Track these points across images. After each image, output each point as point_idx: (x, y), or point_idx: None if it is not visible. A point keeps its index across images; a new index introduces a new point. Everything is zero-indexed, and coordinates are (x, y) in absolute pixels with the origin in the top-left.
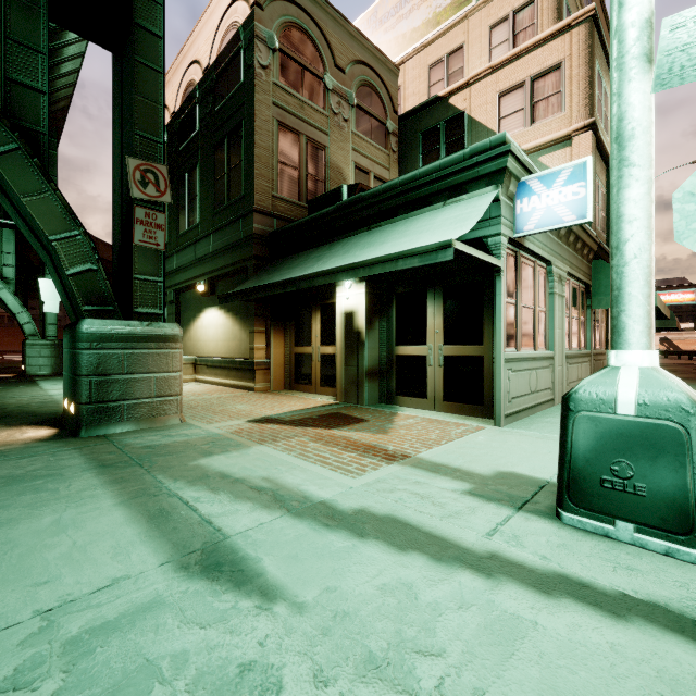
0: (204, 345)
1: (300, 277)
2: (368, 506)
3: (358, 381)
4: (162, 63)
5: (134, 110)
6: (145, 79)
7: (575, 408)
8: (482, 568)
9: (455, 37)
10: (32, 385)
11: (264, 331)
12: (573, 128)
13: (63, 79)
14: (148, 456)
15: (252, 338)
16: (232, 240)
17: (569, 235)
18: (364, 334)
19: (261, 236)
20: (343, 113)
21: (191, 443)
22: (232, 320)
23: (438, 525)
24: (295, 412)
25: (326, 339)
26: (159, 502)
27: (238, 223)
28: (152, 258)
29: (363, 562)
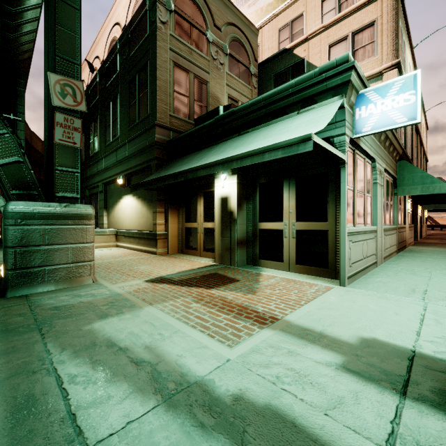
0: (123, 221)
1: (187, 170)
2: (245, 389)
3: (231, 248)
4: (79, 2)
5: (55, 37)
6: (64, 13)
7: None
8: None
9: (297, 8)
10: (0, 249)
11: (163, 211)
12: (384, 67)
13: (25, 37)
14: (51, 318)
15: (155, 217)
16: (141, 147)
17: (386, 141)
18: (236, 213)
19: (161, 143)
20: (219, 59)
21: (94, 303)
22: (141, 203)
23: (327, 425)
24: (183, 273)
25: (208, 217)
26: (32, 384)
27: (145, 134)
28: (71, 154)
29: None
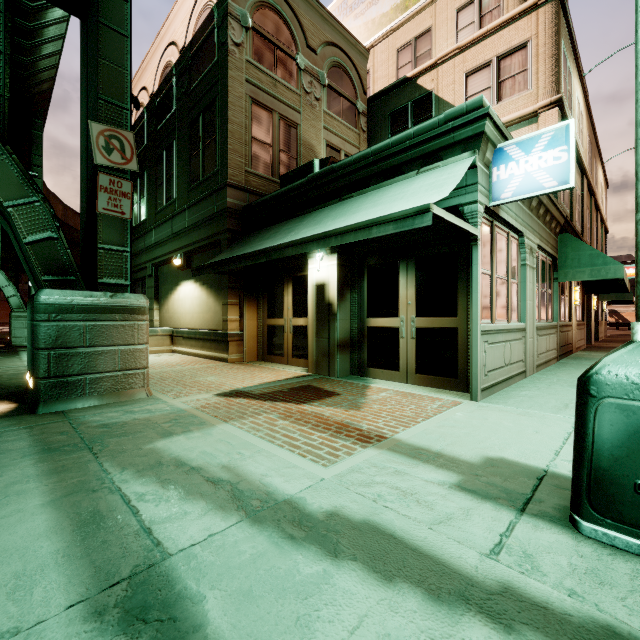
0: (181, 317)
1: (271, 248)
2: (341, 507)
3: (329, 352)
4: (128, 27)
5: (98, 74)
6: (110, 43)
7: (598, 393)
8: (496, 613)
9: (422, 21)
10: (12, 356)
11: (238, 303)
12: (540, 105)
13: (45, 61)
14: (101, 437)
15: (226, 310)
16: (206, 215)
17: (539, 207)
18: (336, 306)
19: (234, 210)
20: (314, 92)
21: (152, 420)
22: (206, 292)
23: (429, 537)
24: (265, 385)
25: (298, 311)
26: (95, 502)
27: (212, 198)
28: (118, 227)
29: (337, 603)
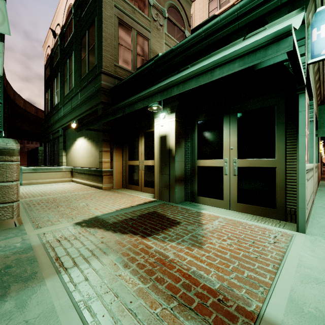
0: (77, 160)
1: (124, 104)
2: None
3: (169, 185)
4: None
5: None
6: None
7: None
8: None
9: None
10: None
11: (109, 150)
12: None
13: None
14: None
15: (101, 155)
16: (89, 94)
17: (317, 82)
18: (174, 151)
19: (106, 89)
20: (159, 21)
21: None
22: (91, 144)
23: None
24: (121, 211)
25: (148, 156)
26: None
27: (93, 82)
28: None
29: None
